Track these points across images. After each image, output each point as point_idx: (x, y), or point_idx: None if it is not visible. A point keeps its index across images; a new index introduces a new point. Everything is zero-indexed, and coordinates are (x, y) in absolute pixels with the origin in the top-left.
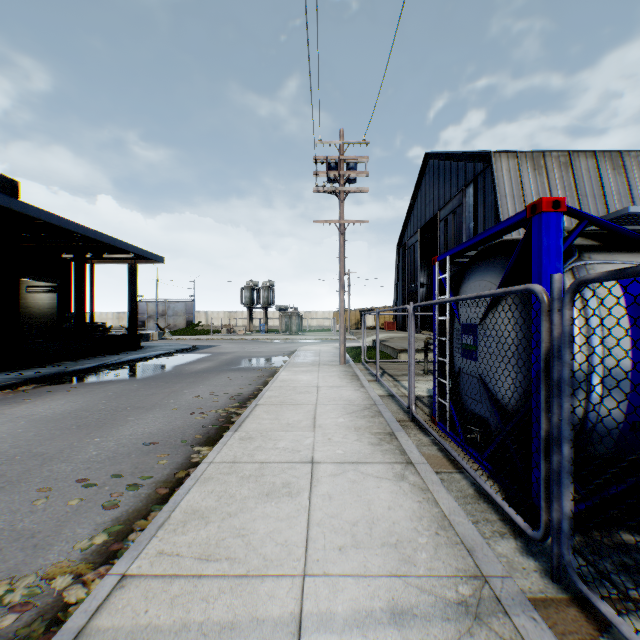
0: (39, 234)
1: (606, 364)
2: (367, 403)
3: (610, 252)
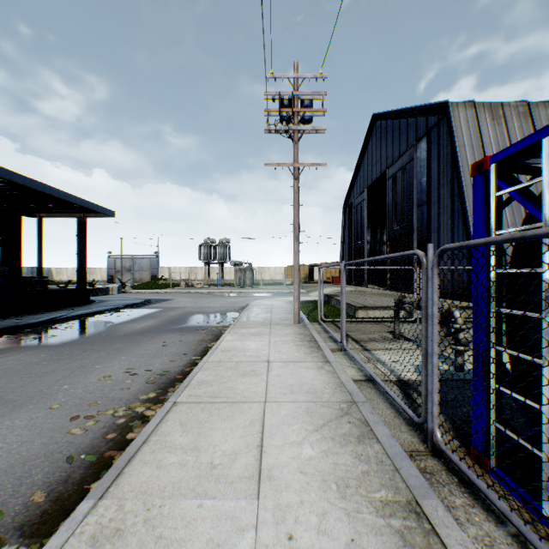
0: None
1: None
2: (341, 399)
3: None
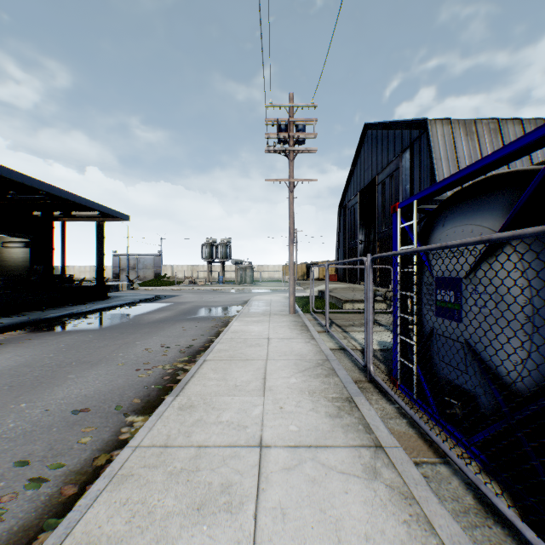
0: (7, 192)
1: None
2: (319, 358)
3: None
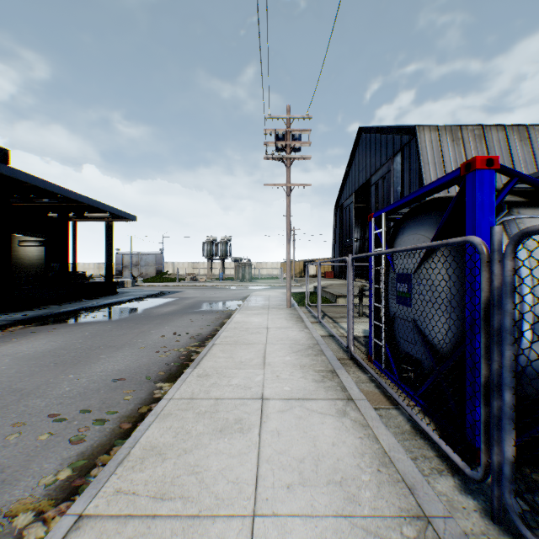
0: (28, 196)
1: (536, 311)
2: (310, 343)
3: (537, 207)
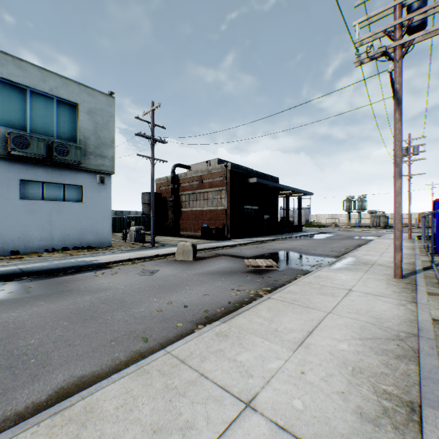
0: (278, 191)
1: None
2: (410, 246)
3: None
